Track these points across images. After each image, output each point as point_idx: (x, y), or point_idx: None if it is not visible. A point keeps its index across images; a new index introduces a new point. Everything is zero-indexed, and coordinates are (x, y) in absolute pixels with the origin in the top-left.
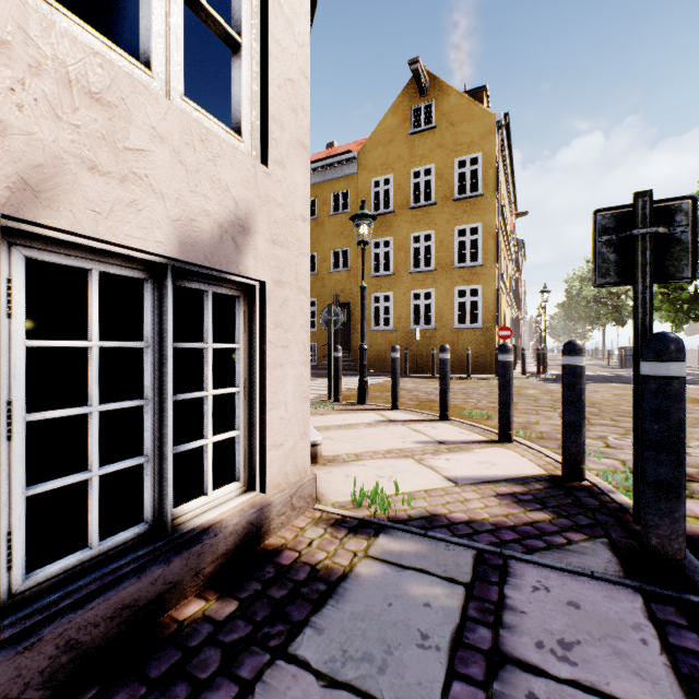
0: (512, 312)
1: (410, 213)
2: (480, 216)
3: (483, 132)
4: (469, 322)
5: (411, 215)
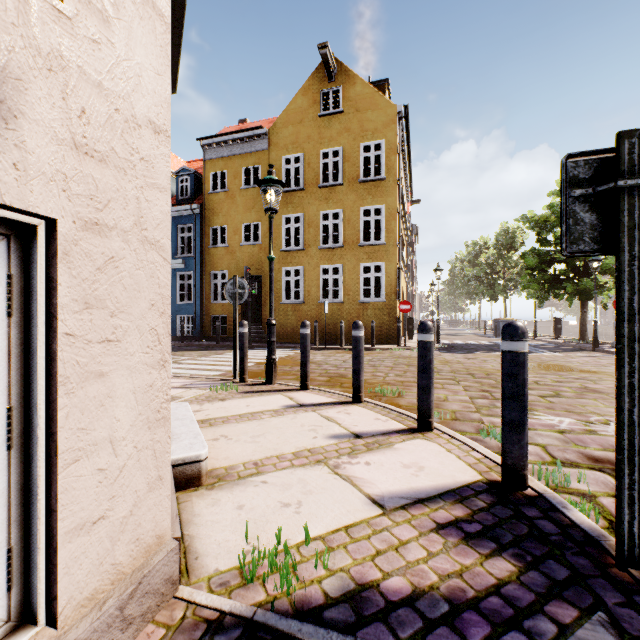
0: (408, 288)
1: (319, 191)
2: (383, 199)
3: (386, 121)
4: (373, 296)
5: (320, 194)
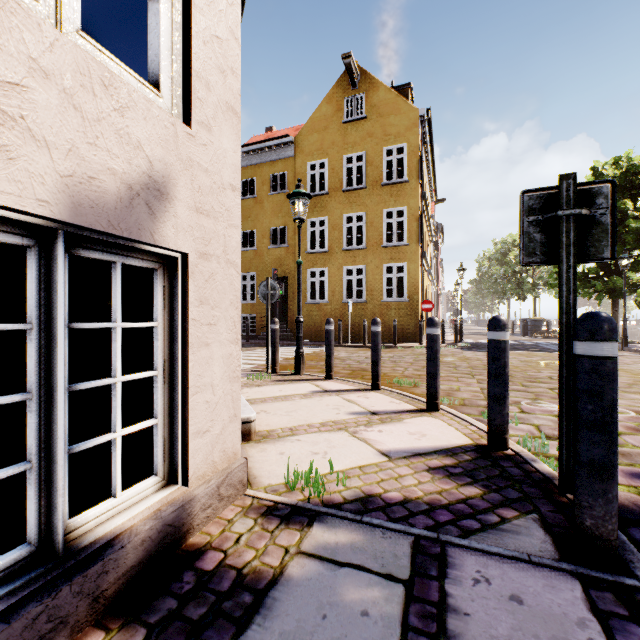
0: (433, 288)
1: (343, 195)
2: (405, 201)
3: (408, 125)
4: (396, 296)
5: (344, 197)
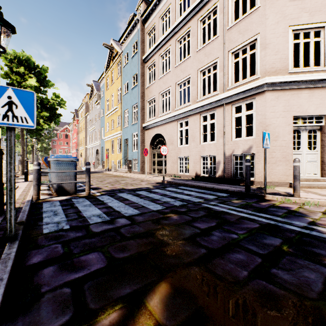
0: None
1: None
2: None
3: None
4: None
5: None
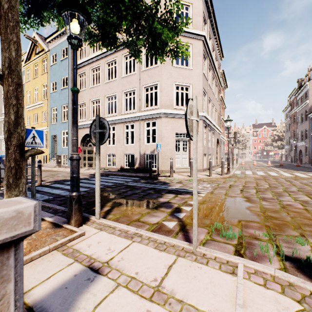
0: None
1: None
2: None
3: None
4: None
5: None
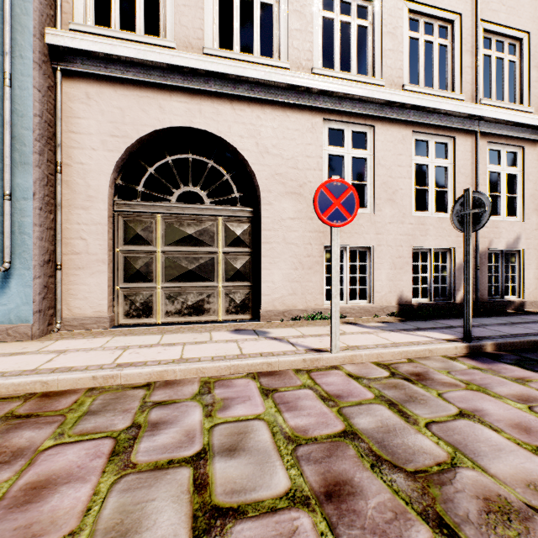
0: None
1: None
2: None
3: None
4: None
5: None
